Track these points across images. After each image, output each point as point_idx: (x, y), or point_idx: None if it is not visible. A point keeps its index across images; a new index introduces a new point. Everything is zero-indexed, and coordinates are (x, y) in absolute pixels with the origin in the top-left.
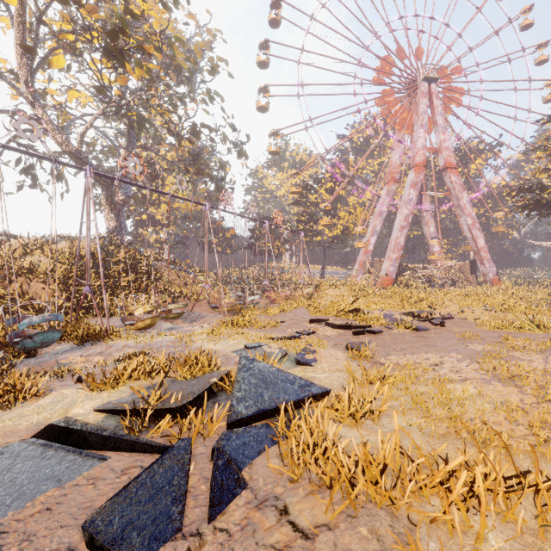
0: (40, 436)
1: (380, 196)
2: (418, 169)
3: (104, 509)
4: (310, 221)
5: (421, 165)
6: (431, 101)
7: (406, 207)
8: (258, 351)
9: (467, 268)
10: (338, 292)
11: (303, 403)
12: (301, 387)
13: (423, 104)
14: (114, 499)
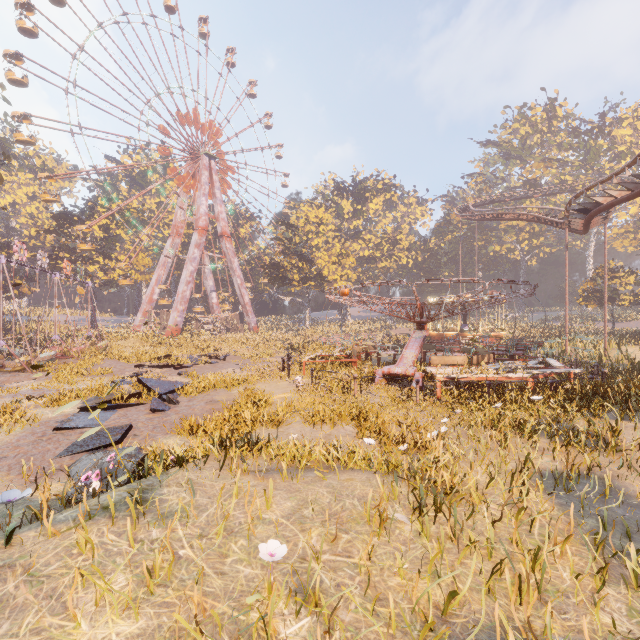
0: (82, 411)
1: (166, 247)
2: (202, 232)
3: (152, 406)
4: (77, 260)
5: (204, 229)
6: (212, 175)
7: (192, 264)
8: (126, 383)
9: (238, 318)
10: (130, 343)
11: (181, 388)
12: (178, 384)
13: (205, 176)
14: (152, 405)
